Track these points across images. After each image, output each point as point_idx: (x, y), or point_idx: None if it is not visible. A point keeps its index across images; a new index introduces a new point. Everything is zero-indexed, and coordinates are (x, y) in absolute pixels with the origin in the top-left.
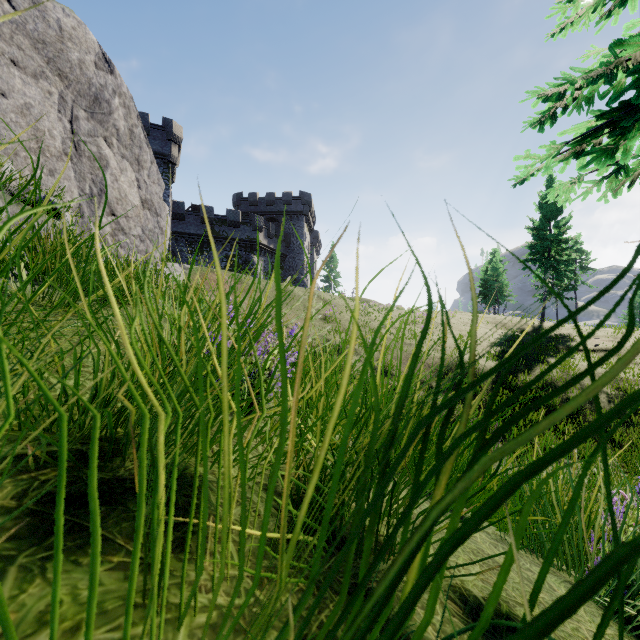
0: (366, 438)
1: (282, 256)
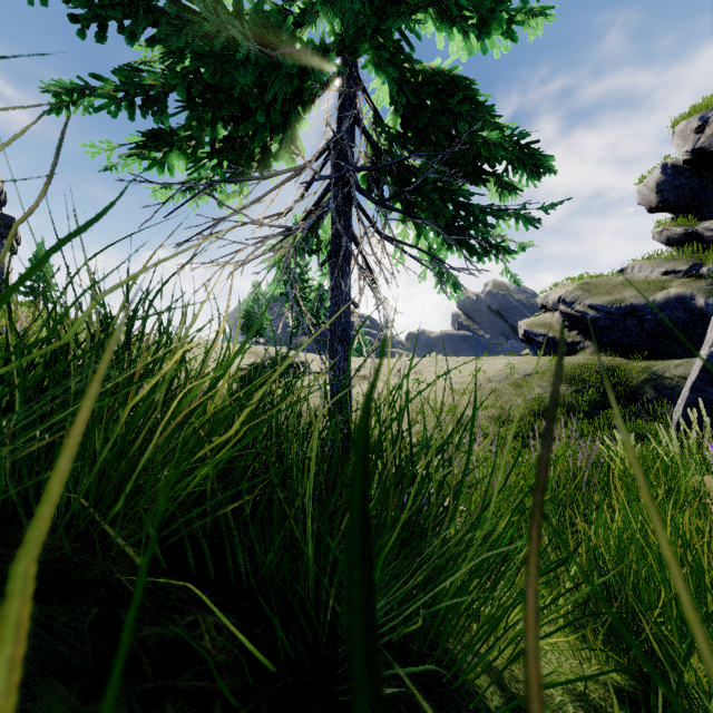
0: None
1: None
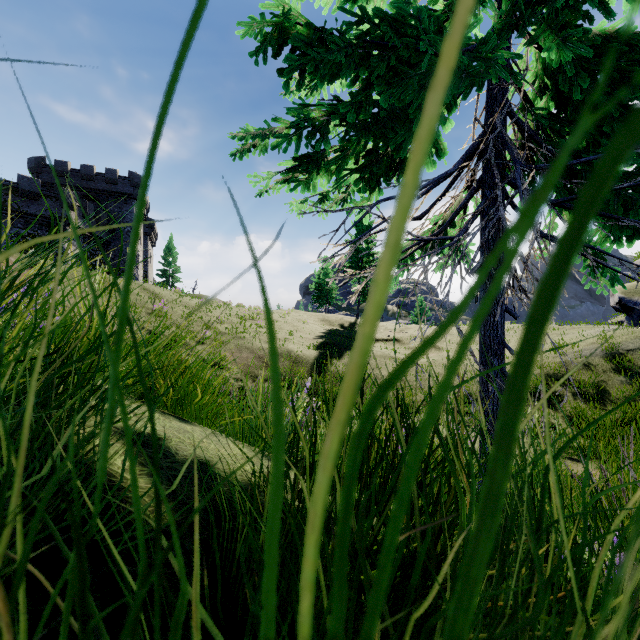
0: (80, 352)
1: (104, 243)
